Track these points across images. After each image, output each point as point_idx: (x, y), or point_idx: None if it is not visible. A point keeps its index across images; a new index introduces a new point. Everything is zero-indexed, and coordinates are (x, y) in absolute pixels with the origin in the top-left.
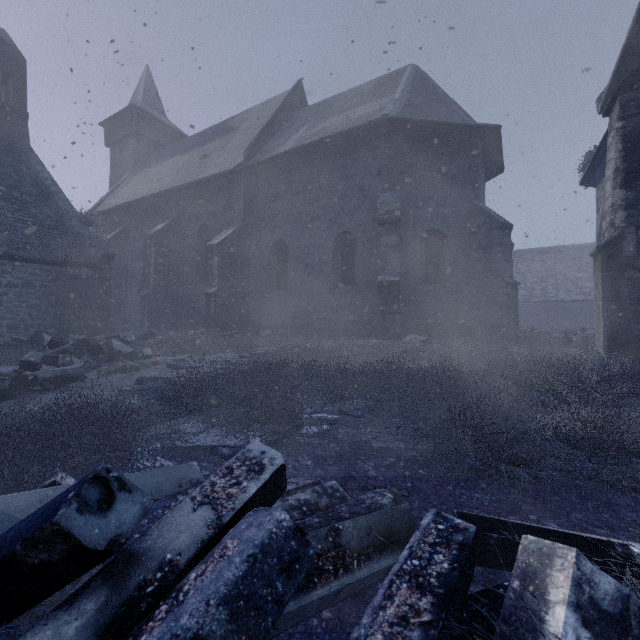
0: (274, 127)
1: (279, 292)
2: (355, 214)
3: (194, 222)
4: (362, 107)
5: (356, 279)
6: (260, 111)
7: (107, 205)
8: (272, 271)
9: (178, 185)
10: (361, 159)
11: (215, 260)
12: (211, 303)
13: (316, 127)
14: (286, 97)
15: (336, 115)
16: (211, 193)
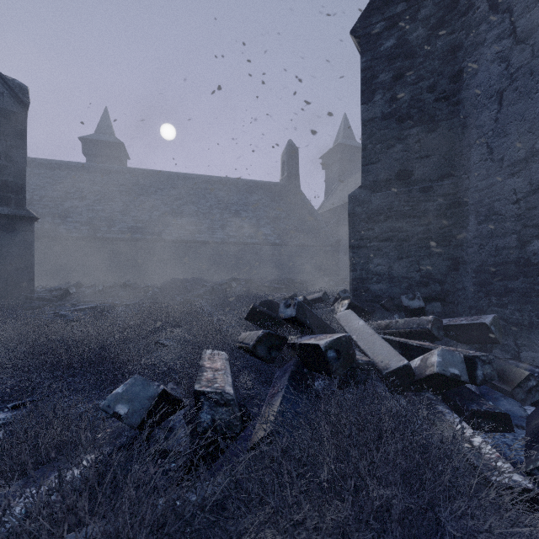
0: None
1: None
2: None
3: None
4: None
5: None
6: None
7: (326, 206)
8: None
9: None
10: None
11: None
12: None
13: None
14: None
15: None
16: None
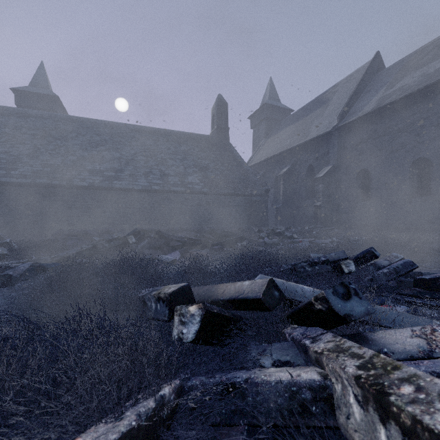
0: (357, 94)
1: (363, 203)
2: (430, 144)
3: (304, 164)
4: (438, 61)
5: (432, 191)
6: (345, 84)
7: (254, 161)
8: (357, 189)
9: (295, 145)
10: (437, 103)
11: (320, 186)
12: (317, 211)
13: (393, 87)
14: (366, 69)
15: (412, 73)
16: (315, 146)
